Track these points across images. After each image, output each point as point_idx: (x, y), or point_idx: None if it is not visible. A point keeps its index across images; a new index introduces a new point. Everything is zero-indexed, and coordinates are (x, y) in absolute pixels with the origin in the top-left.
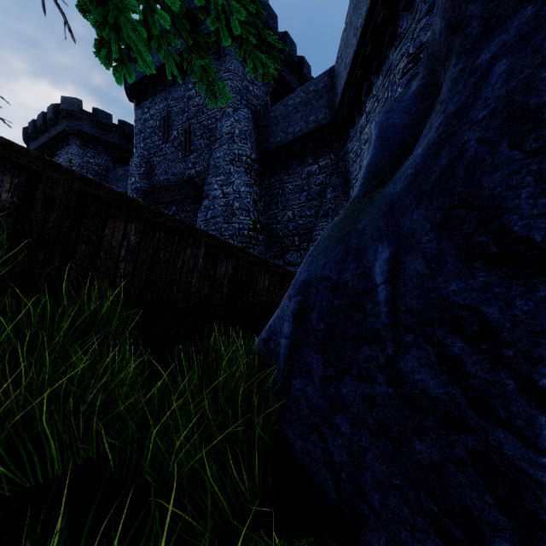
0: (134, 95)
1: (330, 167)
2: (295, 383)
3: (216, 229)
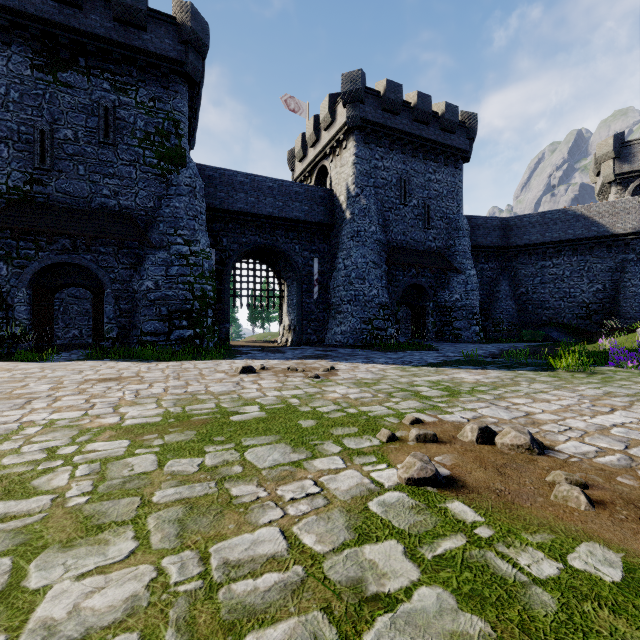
0: (368, 132)
1: (496, 270)
2: None
3: (474, 299)
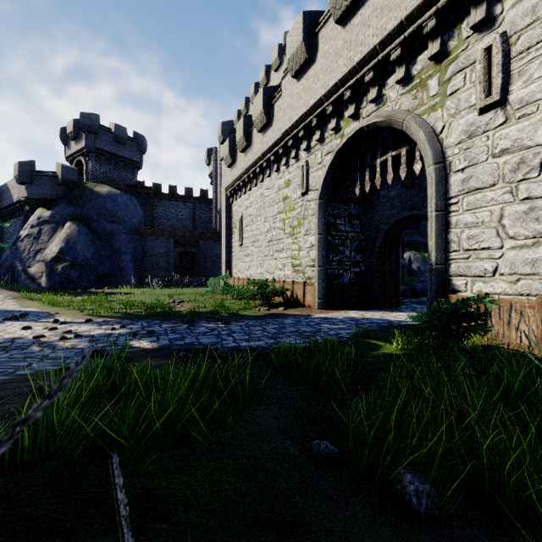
0: None
1: None
2: None
3: None
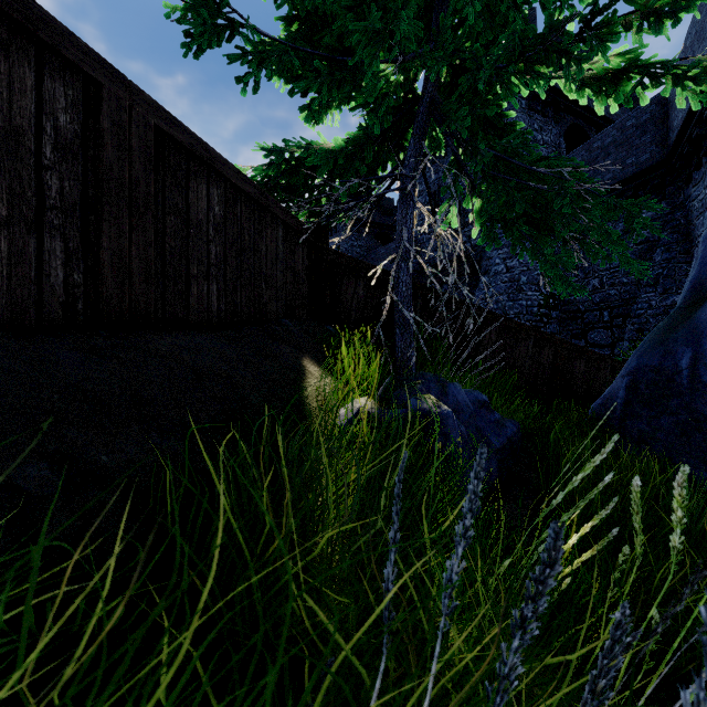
0: None
1: (660, 219)
2: (629, 423)
3: (498, 308)
